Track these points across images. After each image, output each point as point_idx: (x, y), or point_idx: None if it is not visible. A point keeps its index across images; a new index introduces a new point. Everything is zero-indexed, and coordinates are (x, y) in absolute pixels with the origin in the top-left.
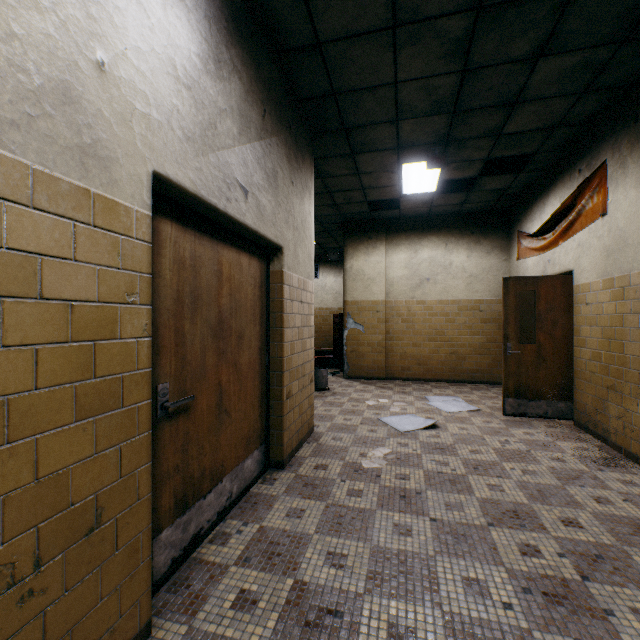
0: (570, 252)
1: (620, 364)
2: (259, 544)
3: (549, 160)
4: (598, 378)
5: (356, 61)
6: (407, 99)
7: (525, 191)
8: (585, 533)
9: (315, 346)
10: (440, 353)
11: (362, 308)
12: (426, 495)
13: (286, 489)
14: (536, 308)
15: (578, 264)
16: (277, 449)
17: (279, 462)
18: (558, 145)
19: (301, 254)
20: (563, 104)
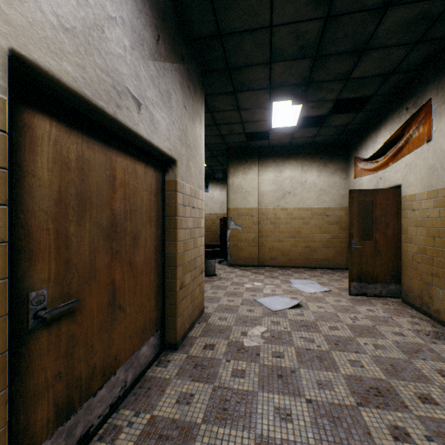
0: (399, 171)
1: (444, 257)
2: (148, 439)
3: (382, 102)
4: (423, 267)
5: (239, 3)
6: (279, 43)
7: (361, 127)
8: (442, 410)
9: (206, 241)
10: (298, 247)
11: (241, 213)
12: (299, 373)
13: (178, 371)
14: (373, 213)
15: (406, 180)
16: (171, 333)
17: (173, 344)
18: (390, 89)
19: (193, 168)
20: (400, 53)
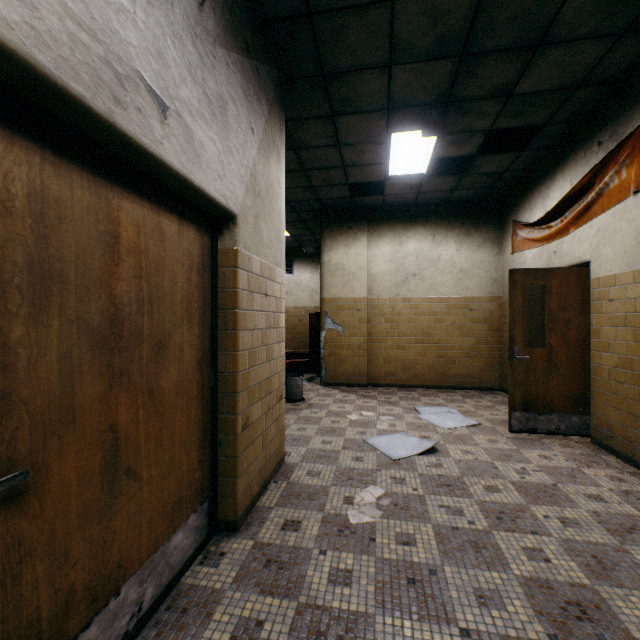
0: (586, 240)
1: None
2: None
3: (558, 135)
4: (628, 389)
5: None
6: (405, 30)
7: (523, 176)
8: None
9: (290, 348)
10: (427, 356)
11: (341, 306)
12: (444, 575)
13: (237, 575)
14: (547, 305)
15: (598, 253)
16: (228, 504)
17: (231, 522)
18: (573, 114)
19: (266, 231)
20: (594, 51)
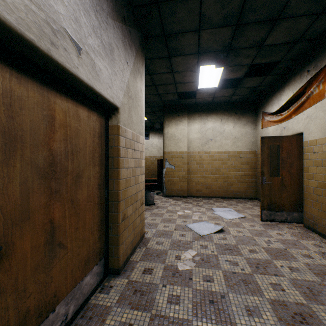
0: (301, 121)
1: None
2: None
3: (286, 67)
4: (323, 199)
5: None
6: (207, 11)
7: (267, 88)
8: None
9: (147, 177)
10: (218, 181)
11: (174, 156)
12: (229, 298)
13: (119, 298)
14: (280, 155)
15: (307, 128)
16: (114, 260)
17: (116, 270)
18: (294, 56)
19: (134, 116)
20: (306, 22)
